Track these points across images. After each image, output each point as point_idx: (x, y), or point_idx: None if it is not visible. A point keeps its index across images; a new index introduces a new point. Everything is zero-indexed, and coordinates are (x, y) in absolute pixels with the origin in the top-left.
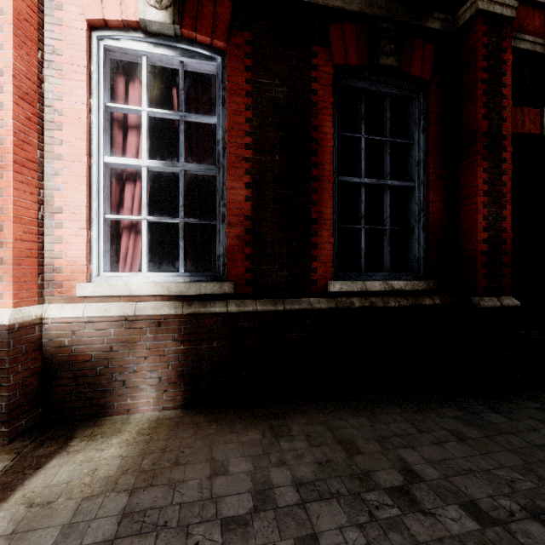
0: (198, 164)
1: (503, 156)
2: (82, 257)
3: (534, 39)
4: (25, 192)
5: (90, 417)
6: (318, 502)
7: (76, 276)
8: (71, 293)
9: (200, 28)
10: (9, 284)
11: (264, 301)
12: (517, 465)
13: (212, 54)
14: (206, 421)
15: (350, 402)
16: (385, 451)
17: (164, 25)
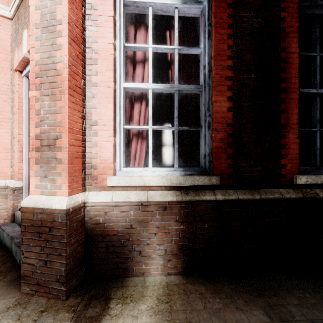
0: (189, 85)
1: None
2: (110, 157)
3: None
4: (75, 109)
5: (117, 277)
6: None
7: (106, 171)
8: (103, 183)
9: None
10: (66, 178)
11: (243, 191)
12: None
13: None
14: (208, 292)
15: None
16: None
17: None
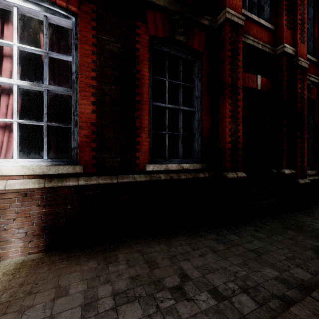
0: (58, 87)
1: (238, 97)
2: None
3: (253, 39)
4: None
5: None
6: (125, 305)
7: None
8: None
9: None
10: None
11: (104, 177)
12: (240, 262)
13: (68, 15)
14: (60, 259)
15: (157, 236)
16: (172, 264)
17: None
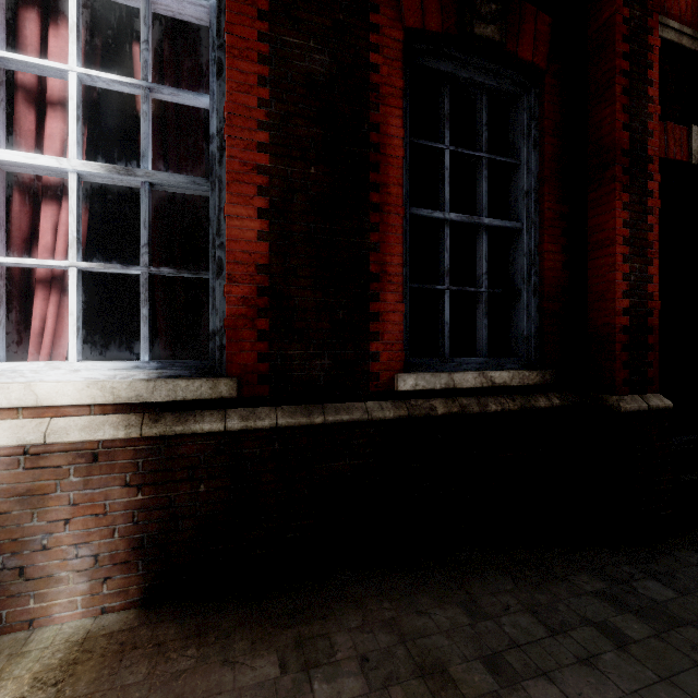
0: (175, 174)
1: (649, 186)
2: None
3: (680, 27)
4: None
5: None
6: None
7: None
8: None
9: None
10: None
11: (290, 410)
12: None
13: None
14: (179, 638)
15: (431, 571)
16: (503, 690)
17: None
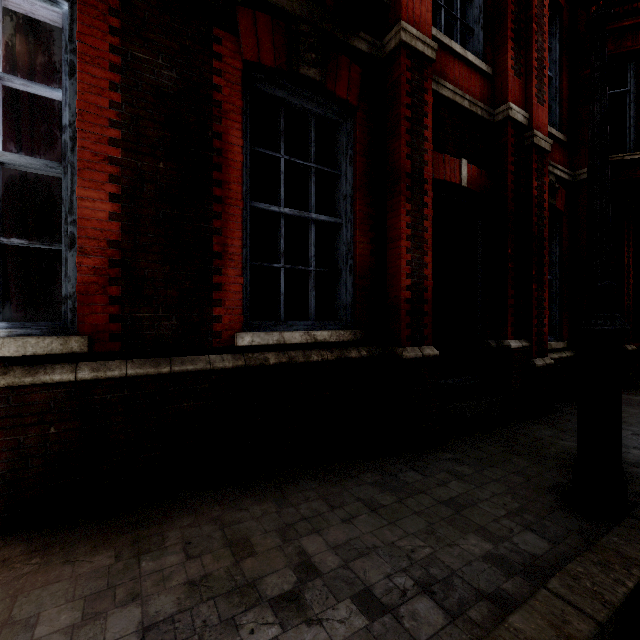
0: (27, 156)
1: (425, 200)
2: None
3: (454, 89)
4: None
5: None
6: None
7: None
8: None
9: None
10: None
11: (140, 362)
12: (421, 529)
13: None
14: (25, 553)
15: (260, 483)
16: (284, 544)
17: None
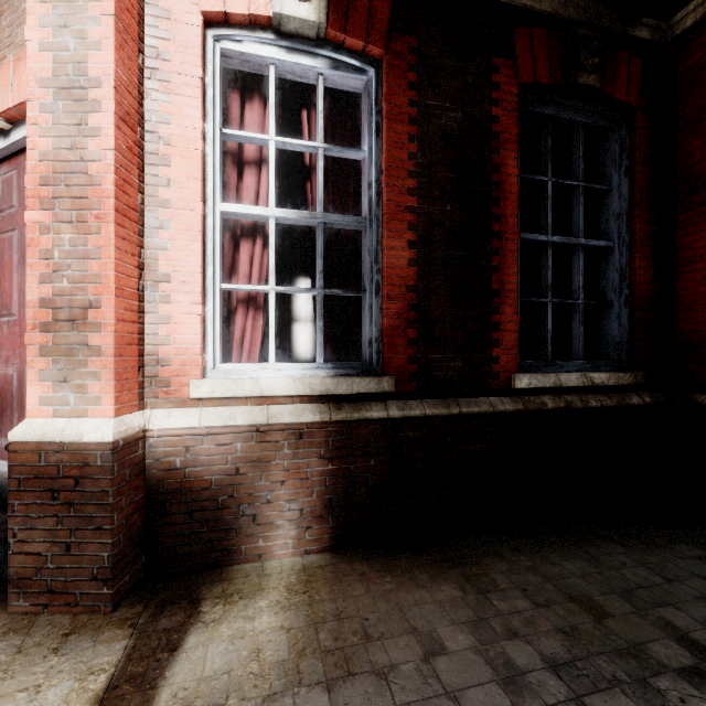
0: (343, 215)
1: None
2: (195, 343)
3: None
4: (127, 252)
5: (209, 567)
6: (597, 695)
7: (187, 370)
8: (181, 394)
9: (351, 28)
10: (110, 384)
11: (433, 402)
12: None
13: (362, 65)
14: (373, 571)
15: (550, 538)
16: (640, 612)
17: (306, 22)
